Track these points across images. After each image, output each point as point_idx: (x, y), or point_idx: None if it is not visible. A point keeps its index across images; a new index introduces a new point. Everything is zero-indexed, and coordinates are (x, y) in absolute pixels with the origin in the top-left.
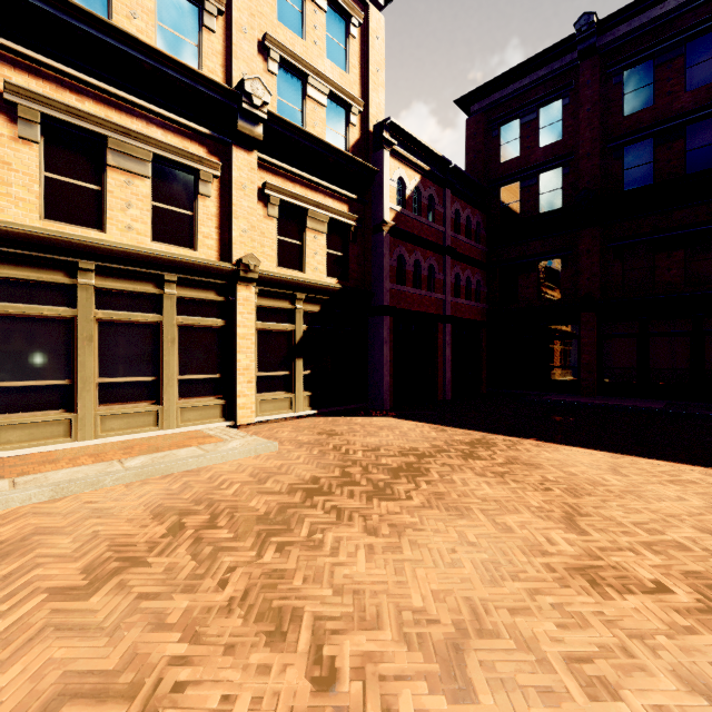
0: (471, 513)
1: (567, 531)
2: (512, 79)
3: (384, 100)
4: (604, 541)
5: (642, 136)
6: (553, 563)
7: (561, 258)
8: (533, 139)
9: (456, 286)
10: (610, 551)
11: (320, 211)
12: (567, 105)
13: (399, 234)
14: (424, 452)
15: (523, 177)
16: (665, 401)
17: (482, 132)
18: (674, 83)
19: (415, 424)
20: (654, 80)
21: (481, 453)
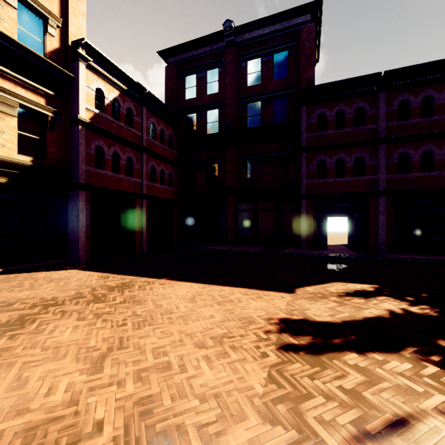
0: (6, 370)
1: (85, 372)
2: (191, 48)
3: (85, 26)
4: (107, 376)
5: (255, 99)
6: (13, 427)
7: (217, 163)
8: (203, 88)
9: (153, 175)
10: (98, 389)
11: (7, 96)
12: (221, 72)
13: (98, 130)
14: (59, 301)
15: (198, 111)
16: (265, 246)
17: (175, 77)
18: (269, 74)
19: (90, 274)
20: (261, 70)
21: (110, 295)
